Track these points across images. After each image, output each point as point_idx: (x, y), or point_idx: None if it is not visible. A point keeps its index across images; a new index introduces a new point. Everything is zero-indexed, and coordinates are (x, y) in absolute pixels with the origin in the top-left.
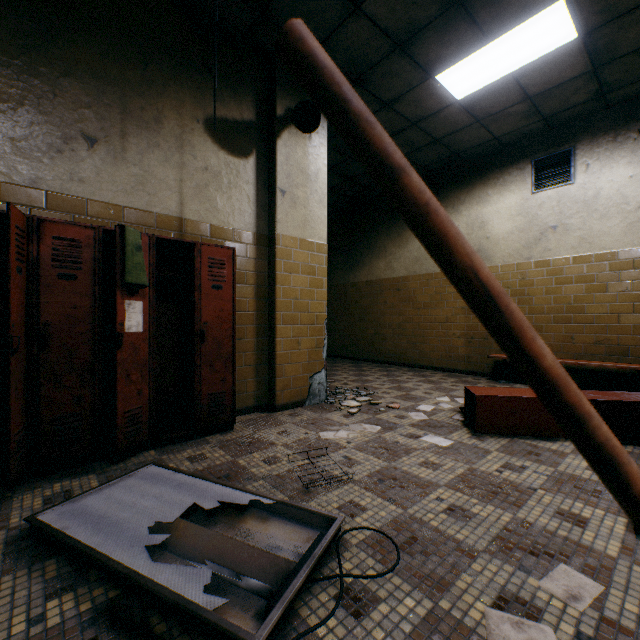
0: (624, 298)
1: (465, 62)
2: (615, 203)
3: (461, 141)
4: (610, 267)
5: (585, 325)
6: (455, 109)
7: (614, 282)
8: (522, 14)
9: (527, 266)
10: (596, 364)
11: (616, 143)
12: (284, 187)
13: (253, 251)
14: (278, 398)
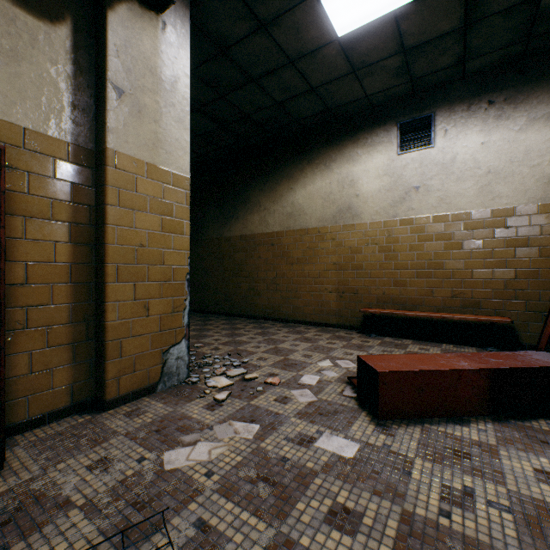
0: (477, 255)
1: None
2: (469, 167)
3: (336, 94)
4: (465, 226)
5: (444, 280)
6: (335, 50)
7: (468, 240)
8: None
9: (393, 224)
10: (458, 317)
11: (470, 112)
12: (121, 84)
13: (66, 170)
14: (110, 389)
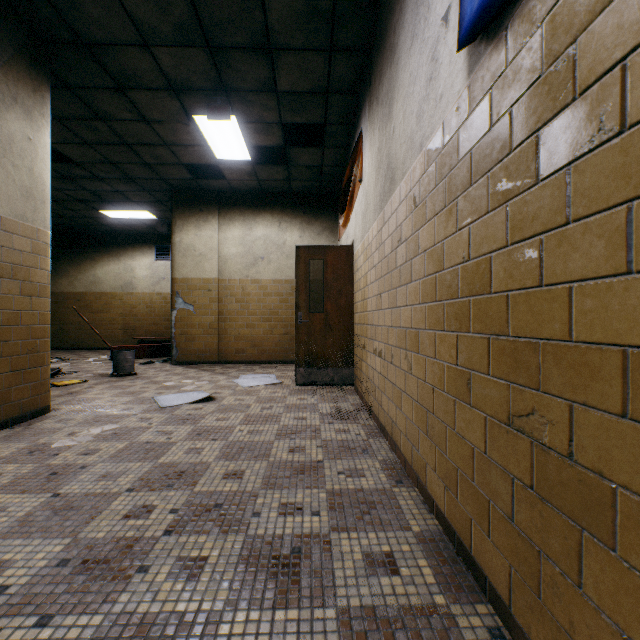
0: None
1: (114, 211)
2: None
3: (119, 228)
4: None
5: None
6: (113, 219)
7: None
8: (134, 209)
9: (154, 294)
10: None
11: None
12: None
13: None
14: None
